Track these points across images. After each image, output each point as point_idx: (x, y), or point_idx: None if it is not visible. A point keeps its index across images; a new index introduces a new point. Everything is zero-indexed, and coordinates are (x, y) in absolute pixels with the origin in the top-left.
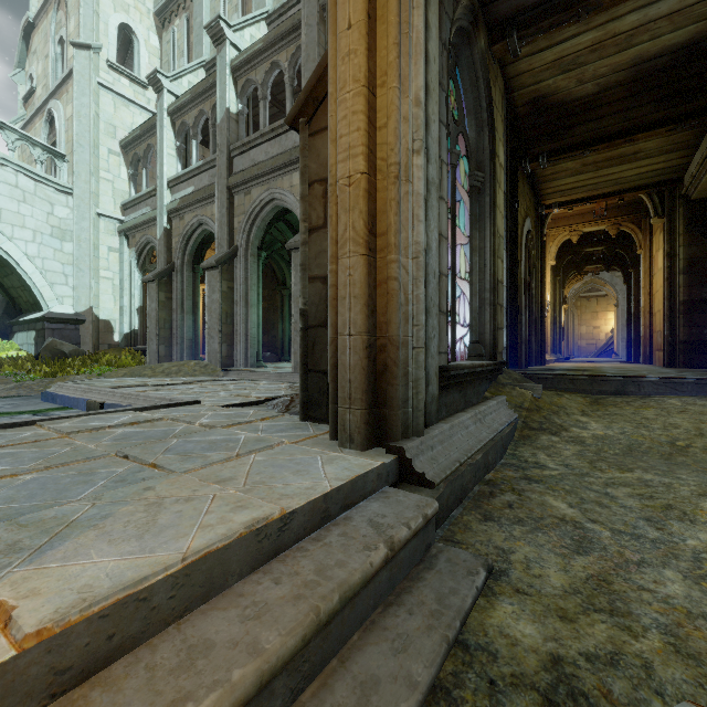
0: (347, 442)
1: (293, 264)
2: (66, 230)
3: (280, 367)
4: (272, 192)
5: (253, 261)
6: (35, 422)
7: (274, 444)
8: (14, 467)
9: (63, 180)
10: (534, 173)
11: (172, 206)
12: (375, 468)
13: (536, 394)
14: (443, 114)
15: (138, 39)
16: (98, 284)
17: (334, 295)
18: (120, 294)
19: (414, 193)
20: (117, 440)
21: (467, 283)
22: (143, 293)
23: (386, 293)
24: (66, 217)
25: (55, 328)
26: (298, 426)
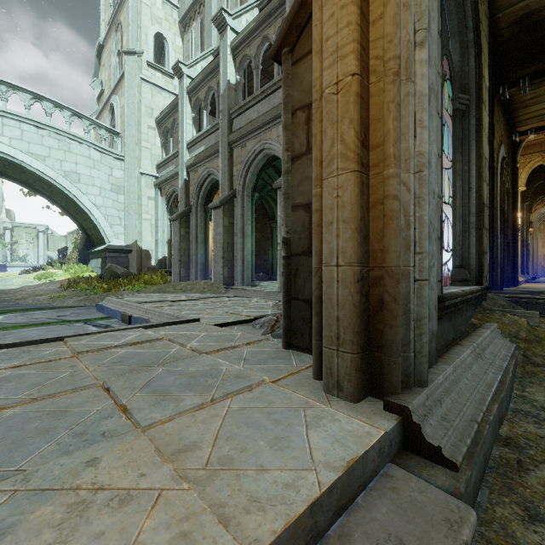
0: (334, 389)
1: (279, 201)
2: (120, 186)
3: (269, 286)
4: (262, 143)
5: (248, 200)
6: (63, 338)
7: (253, 384)
8: (6, 397)
9: (118, 151)
10: (510, 100)
11: (189, 162)
12: (375, 443)
13: (532, 322)
14: (437, 20)
15: (168, 42)
16: (141, 224)
17: (318, 221)
18: (156, 230)
19: (416, 95)
20: (114, 363)
21: (450, 207)
22: (170, 229)
23: (381, 215)
24: (120, 176)
25: (113, 256)
26: (281, 356)
